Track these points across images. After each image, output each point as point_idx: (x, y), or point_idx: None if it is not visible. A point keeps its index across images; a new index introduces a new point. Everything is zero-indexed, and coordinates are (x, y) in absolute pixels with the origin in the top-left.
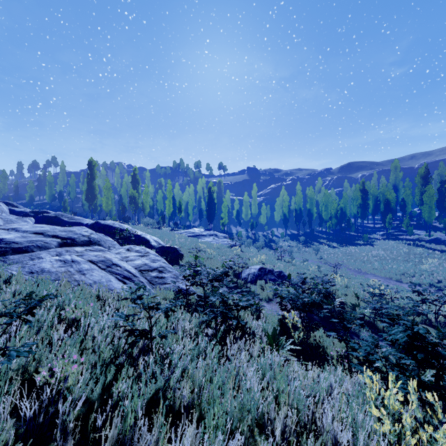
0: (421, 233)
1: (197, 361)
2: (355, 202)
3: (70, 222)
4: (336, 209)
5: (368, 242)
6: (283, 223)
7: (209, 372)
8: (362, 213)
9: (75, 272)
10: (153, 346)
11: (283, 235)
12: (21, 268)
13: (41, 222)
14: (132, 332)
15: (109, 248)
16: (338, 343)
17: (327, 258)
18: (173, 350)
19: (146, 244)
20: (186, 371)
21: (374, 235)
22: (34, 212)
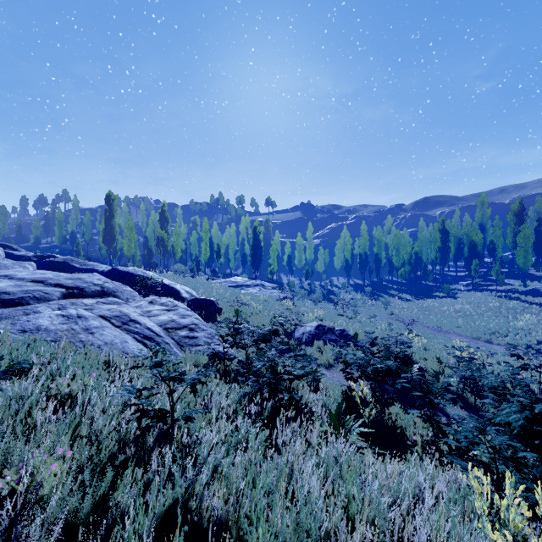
0: (515, 283)
1: (235, 452)
2: (432, 245)
3: (81, 269)
4: (410, 253)
5: (450, 294)
6: (345, 271)
7: (251, 471)
8: (442, 258)
9: (81, 330)
10: (175, 432)
11: (345, 286)
12: (10, 325)
13: (46, 269)
14: (145, 414)
15: (127, 300)
16: (419, 423)
17: (399, 314)
18: (202, 437)
19: (176, 296)
20: (219, 469)
21: (456, 285)
22: (38, 256)
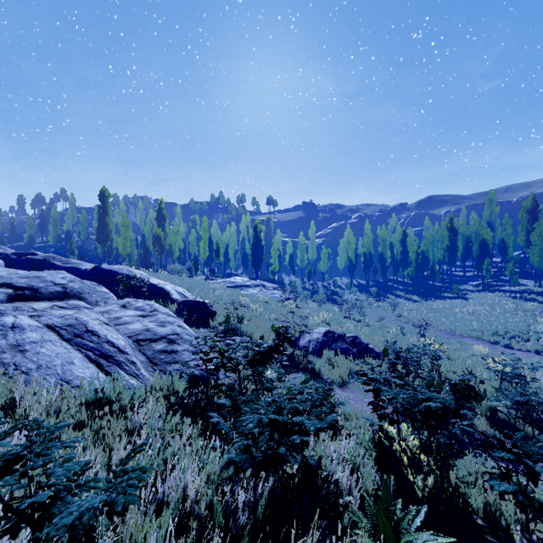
0: (529, 283)
1: None
2: (439, 244)
3: (63, 267)
4: (417, 253)
5: (459, 295)
6: (349, 270)
7: None
8: (450, 258)
9: (7, 347)
10: None
11: (349, 286)
12: None
13: (24, 267)
14: None
15: (96, 303)
16: (481, 478)
17: (408, 316)
18: None
19: (165, 298)
20: None
21: (465, 285)
22: (17, 254)
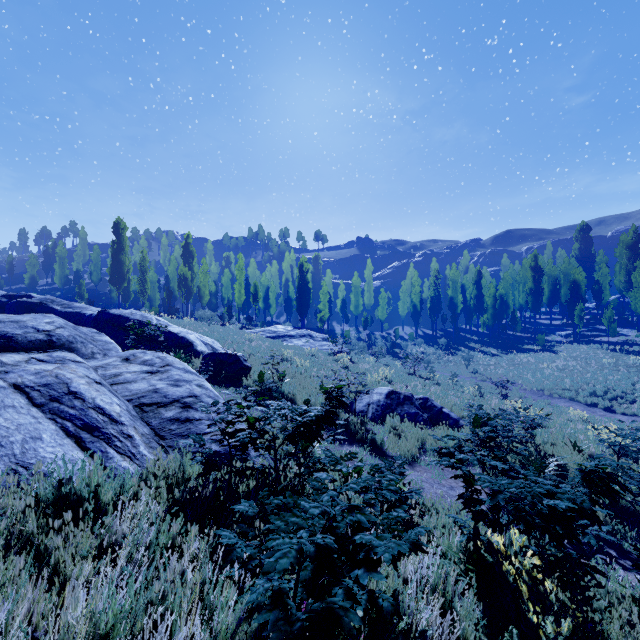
0: (630, 333)
1: None
2: (521, 286)
3: (63, 312)
4: (495, 297)
5: (546, 347)
6: (413, 318)
7: None
8: (534, 303)
9: None
10: None
11: (413, 337)
12: None
13: (15, 312)
14: None
15: (92, 356)
16: (620, 604)
17: (485, 372)
18: None
19: (187, 350)
20: None
21: (553, 336)
22: (9, 296)
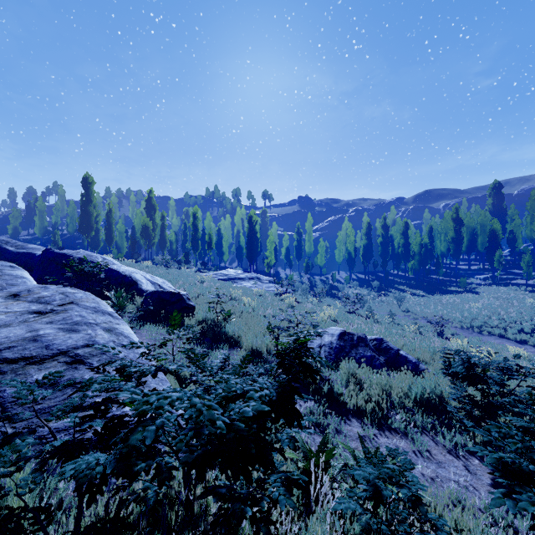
0: None
1: None
2: (442, 236)
3: (15, 253)
4: (420, 245)
5: (467, 289)
6: (348, 264)
7: None
8: (456, 250)
9: None
10: None
11: (349, 280)
12: None
13: None
14: None
15: None
16: None
17: (416, 311)
18: None
19: (131, 288)
20: None
21: (472, 279)
22: None
